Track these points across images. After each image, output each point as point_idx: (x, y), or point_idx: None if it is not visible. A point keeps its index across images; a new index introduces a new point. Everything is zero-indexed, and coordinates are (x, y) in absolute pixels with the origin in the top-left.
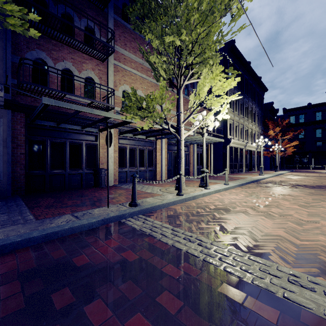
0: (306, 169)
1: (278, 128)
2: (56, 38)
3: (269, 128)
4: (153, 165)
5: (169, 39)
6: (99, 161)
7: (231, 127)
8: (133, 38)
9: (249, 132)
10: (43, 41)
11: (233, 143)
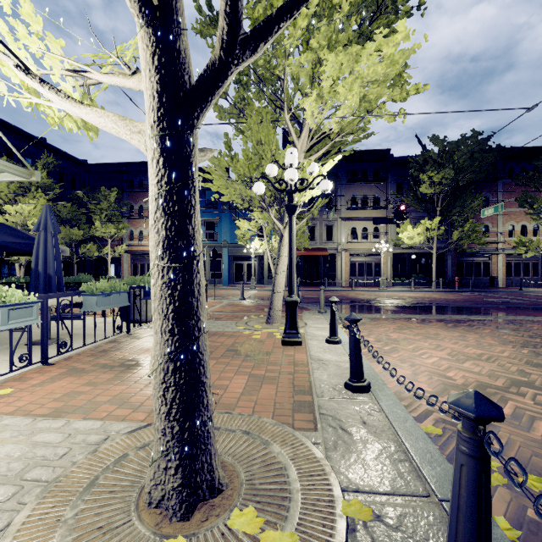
0: None
1: None
2: None
3: None
4: (538, 275)
5: None
6: (491, 272)
7: None
8: (517, 186)
9: None
10: None
11: None
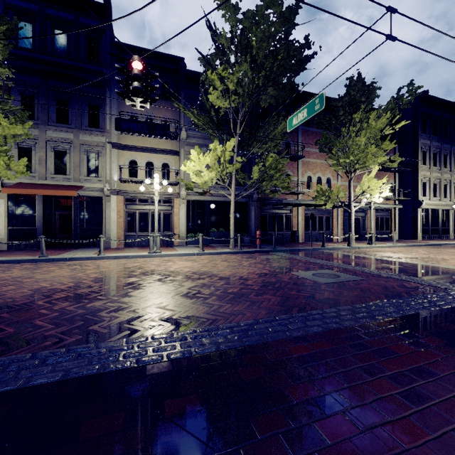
0: None
1: None
2: None
3: None
4: (330, 229)
5: (342, 160)
6: (292, 226)
7: (426, 186)
8: (314, 136)
9: None
10: None
11: (428, 205)
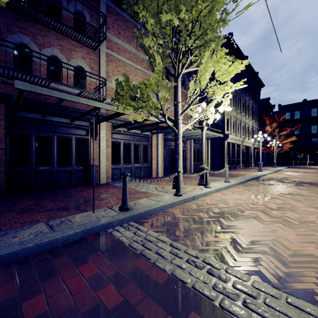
0: (302, 165)
1: (275, 124)
2: (42, 22)
3: (265, 123)
4: (149, 161)
5: (166, 17)
6: (90, 157)
7: (228, 122)
8: (127, 27)
9: (246, 128)
10: (27, 24)
11: (231, 138)
